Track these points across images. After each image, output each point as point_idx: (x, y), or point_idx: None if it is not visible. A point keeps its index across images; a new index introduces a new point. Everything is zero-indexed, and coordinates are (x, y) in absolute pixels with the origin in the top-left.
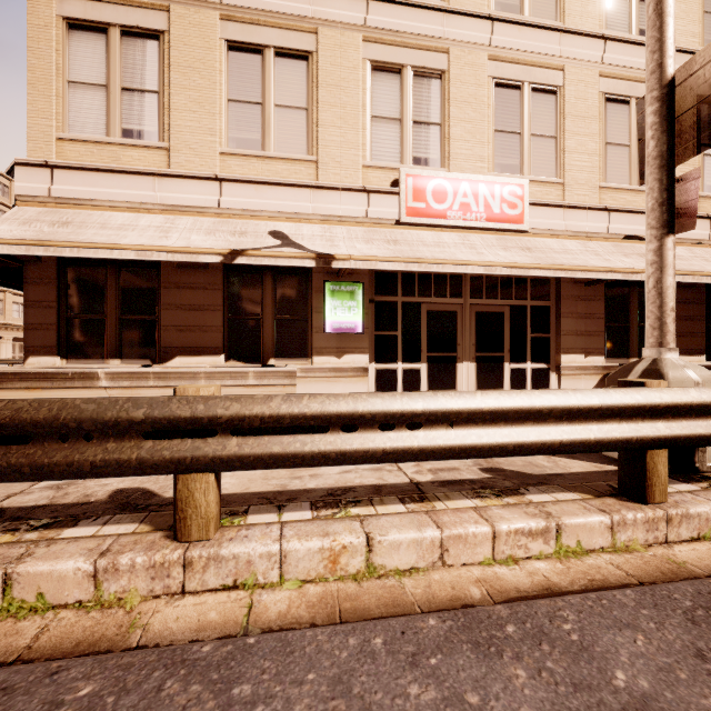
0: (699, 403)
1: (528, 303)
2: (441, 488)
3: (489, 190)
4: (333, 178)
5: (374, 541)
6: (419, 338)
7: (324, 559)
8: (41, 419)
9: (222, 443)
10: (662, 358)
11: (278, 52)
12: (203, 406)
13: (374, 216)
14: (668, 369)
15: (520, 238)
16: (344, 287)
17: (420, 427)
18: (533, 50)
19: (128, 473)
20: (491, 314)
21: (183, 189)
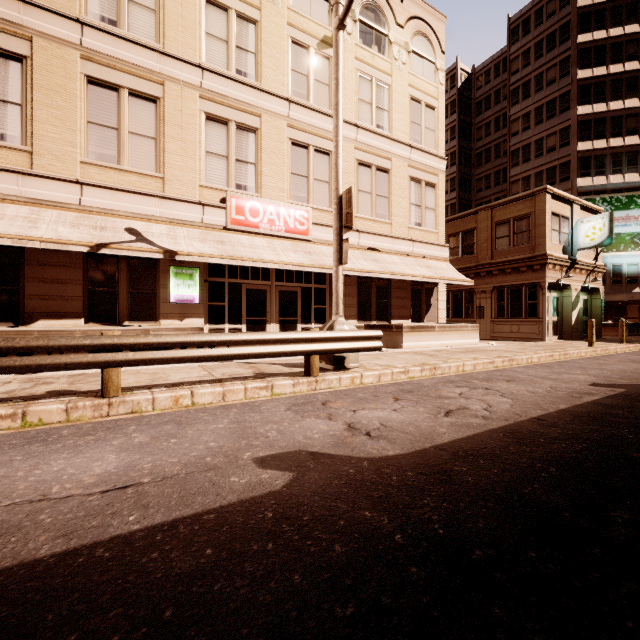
0: (328, 337)
1: (312, 286)
2: (230, 379)
3: (287, 212)
4: (177, 191)
5: (194, 393)
6: (241, 307)
7: (172, 400)
8: (41, 345)
9: (126, 355)
10: (337, 320)
11: (131, 93)
12: (117, 339)
13: (208, 222)
14: (336, 325)
15: (306, 245)
16: (185, 270)
17: (215, 347)
18: (316, 125)
19: (81, 368)
20: (289, 292)
21: (47, 187)
